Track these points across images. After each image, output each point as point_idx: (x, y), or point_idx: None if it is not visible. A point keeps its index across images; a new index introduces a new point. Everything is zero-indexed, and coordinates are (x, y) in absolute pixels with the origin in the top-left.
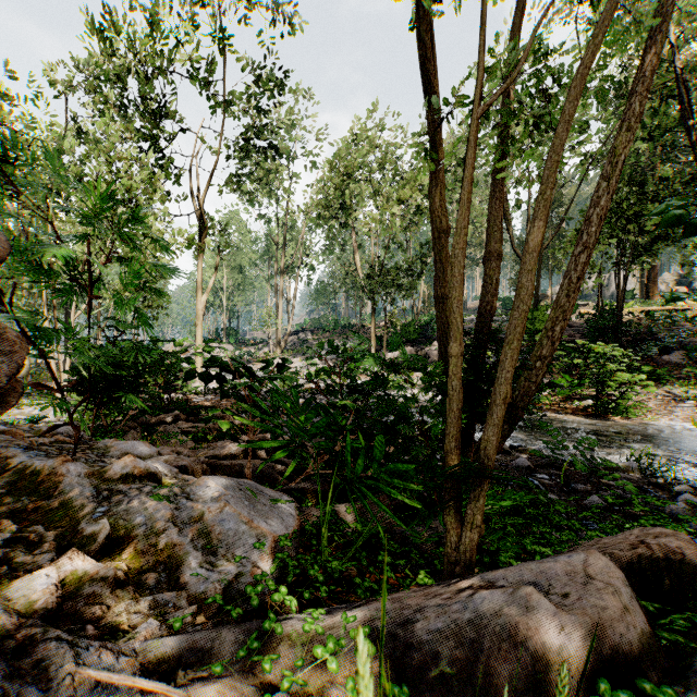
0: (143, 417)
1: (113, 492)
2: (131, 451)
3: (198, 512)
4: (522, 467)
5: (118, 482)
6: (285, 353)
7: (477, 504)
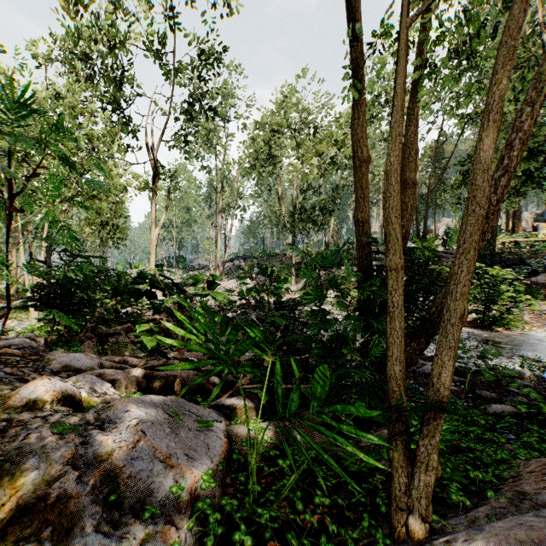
0: (99, 329)
1: (14, 423)
2: (71, 363)
3: (107, 448)
4: (428, 374)
5: (26, 408)
6: (223, 276)
7: (433, 441)
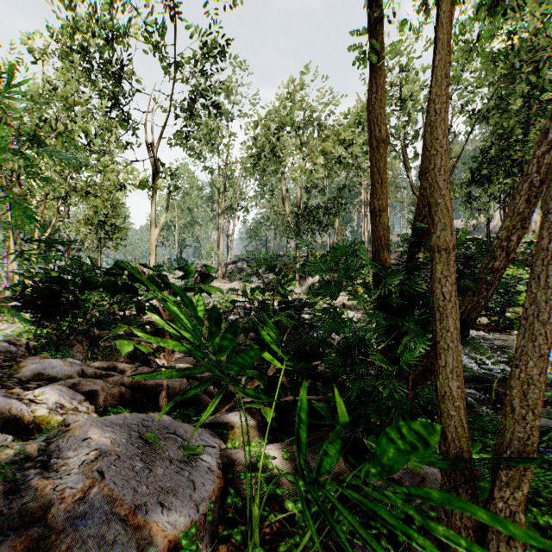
0: (91, 332)
1: None
2: (45, 371)
3: (42, 501)
4: None
5: None
6: (225, 278)
7: (517, 494)
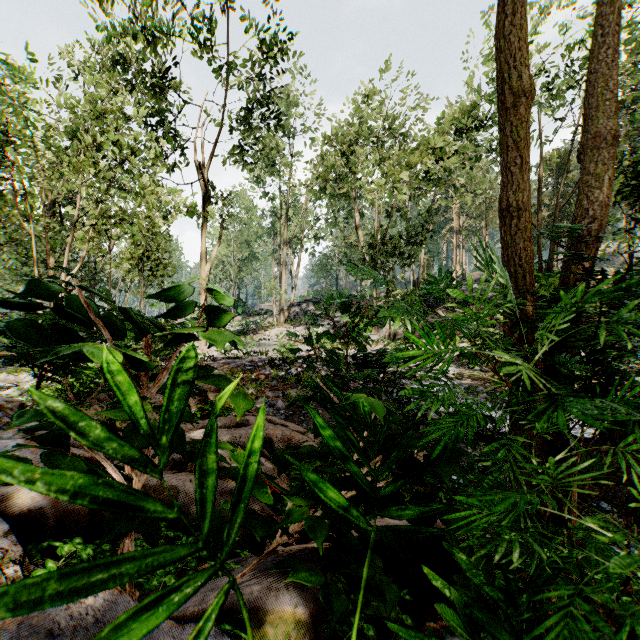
0: None
1: None
2: None
3: None
4: None
5: None
6: (288, 322)
7: None
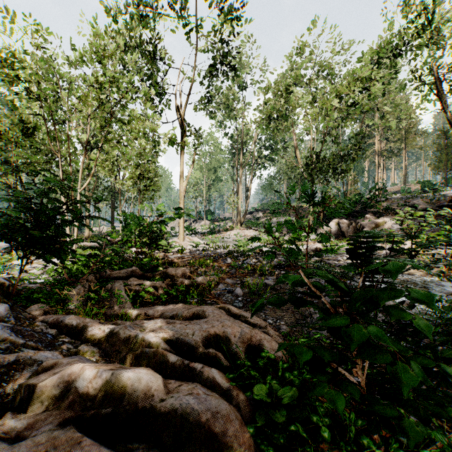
0: (104, 271)
1: None
2: None
3: None
4: None
5: None
6: (244, 226)
7: None
